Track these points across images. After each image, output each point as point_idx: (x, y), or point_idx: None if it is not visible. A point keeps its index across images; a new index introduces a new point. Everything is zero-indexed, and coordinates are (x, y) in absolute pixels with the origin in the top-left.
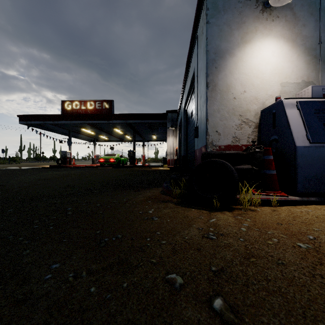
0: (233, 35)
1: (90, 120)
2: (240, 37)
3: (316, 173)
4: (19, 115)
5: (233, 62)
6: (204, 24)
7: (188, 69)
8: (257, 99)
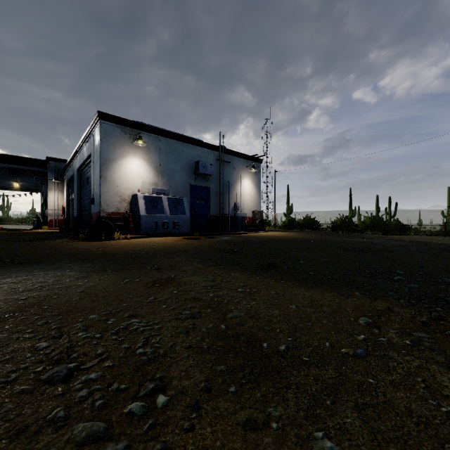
0: (116, 151)
1: None
2: (120, 153)
3: (148, 226)
4: None
5: (116, 166)
6: (99, 138)
7: (84, 142)
8: (130, 188)
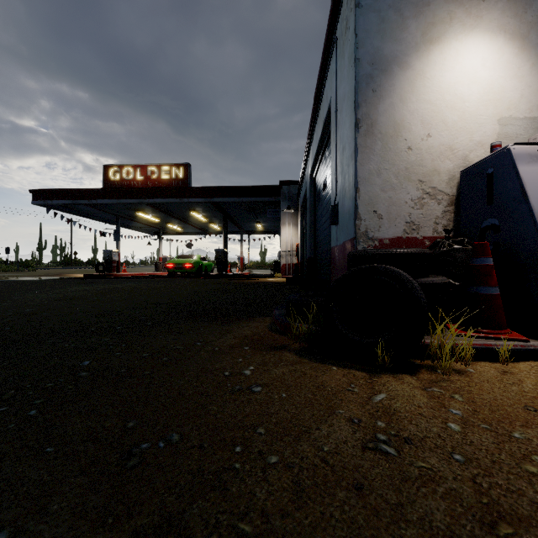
0: (406, 28)
1: (150, 197)
2: (420, 33)
3: None
4: (32, 190)
5: (406, 79)
6: (350, 10)
7: (318, 104)
8: (452, 150)
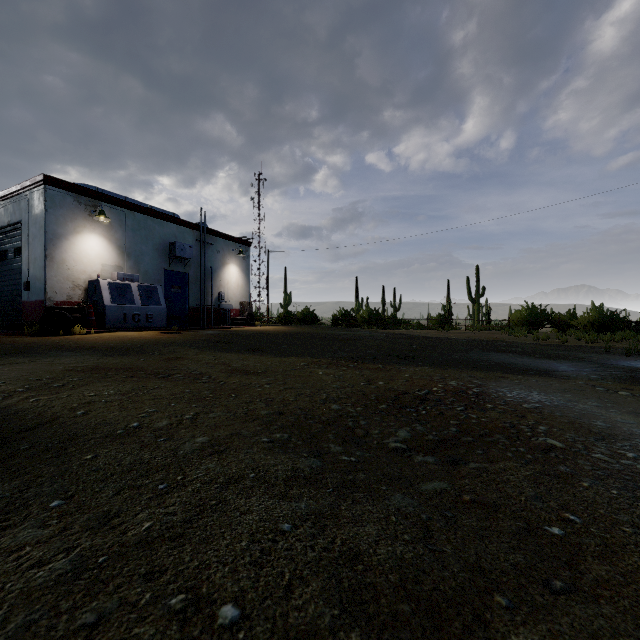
0: (68, 225)
1: None
2: (73, 228)
3: (115, 318)
4: None
5: (68, 244)
6: (42, 207)
7: None
8: (86, 272)
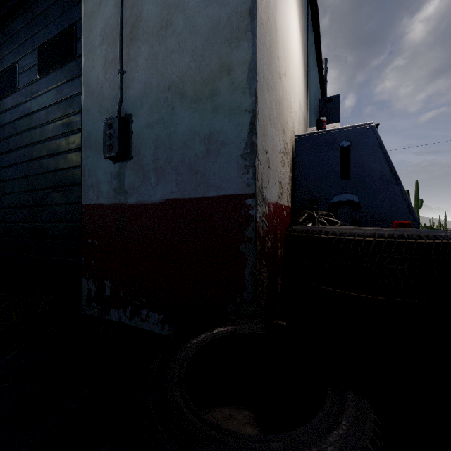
0: None
1: None
2: None
3: None
4: None
5: None
6: None
7: None
8: (291, 108)
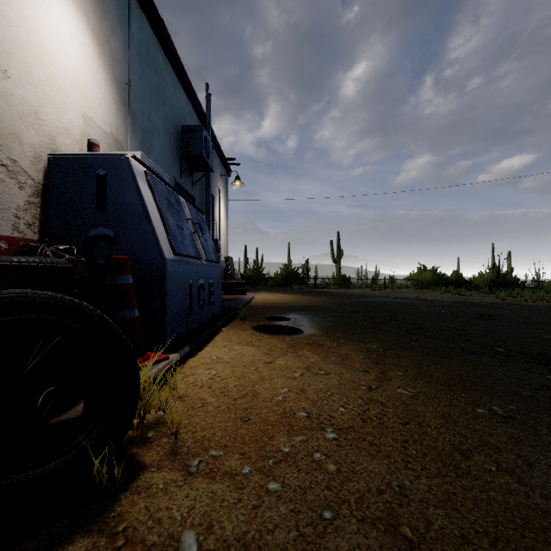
0: None
1: None
2: None
3: (179, 305)
4: None
5: None
6: None
7: None
8: (39, 119)
